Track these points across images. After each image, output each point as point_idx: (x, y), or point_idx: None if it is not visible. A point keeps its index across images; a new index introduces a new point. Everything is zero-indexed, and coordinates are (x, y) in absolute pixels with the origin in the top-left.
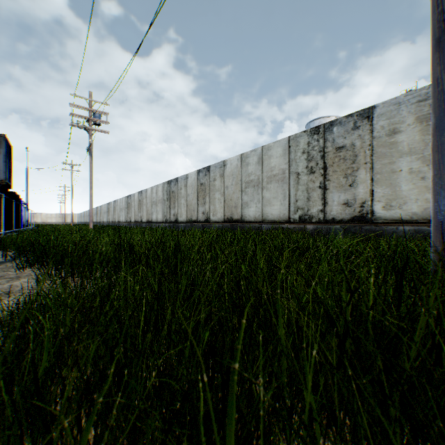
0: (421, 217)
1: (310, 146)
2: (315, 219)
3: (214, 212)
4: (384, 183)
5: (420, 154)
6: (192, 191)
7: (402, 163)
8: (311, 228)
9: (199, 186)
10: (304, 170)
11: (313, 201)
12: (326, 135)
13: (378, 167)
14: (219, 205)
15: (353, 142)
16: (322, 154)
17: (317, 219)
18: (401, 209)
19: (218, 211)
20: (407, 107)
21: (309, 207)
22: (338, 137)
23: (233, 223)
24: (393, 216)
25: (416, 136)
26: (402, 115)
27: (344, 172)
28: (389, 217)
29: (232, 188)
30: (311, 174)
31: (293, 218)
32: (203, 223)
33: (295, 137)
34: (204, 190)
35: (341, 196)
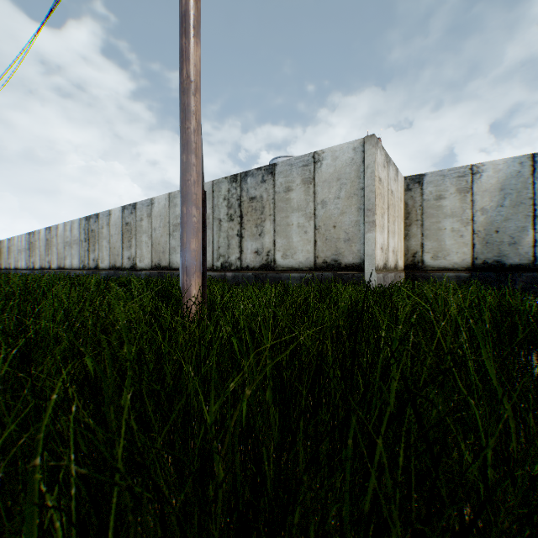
0: (305, 266)
1: (230, 193)
2: (234, 266)
3: (141, 257)
4: (282, 234)
5: (304, 211)
6: (116, 231)
7: (294, 218)
8: (231, 275)
9: (125, 226)
10: (225, 216)
11: (232, 248)
12: (242, 184)
13: (279, 220)
14: (146, 249)
15: (262, 194)
16: (239, 202)
17: (235, 266)
18: (293, 258)
19: (146, 257)
20: (297, 169)
21: (229, 254)
22: (251, 188)
23: (161, 270)
24: (288, 264)
25: (302, 196)
26: (294, 176)
27: (256, 221)
28: (285, 266)
29: (160, 231)
30: (230, 222)
31: (216, 265)
32: (129, 270)
33: (218, 182)
34: (130, 231)
35: (254, 245)
